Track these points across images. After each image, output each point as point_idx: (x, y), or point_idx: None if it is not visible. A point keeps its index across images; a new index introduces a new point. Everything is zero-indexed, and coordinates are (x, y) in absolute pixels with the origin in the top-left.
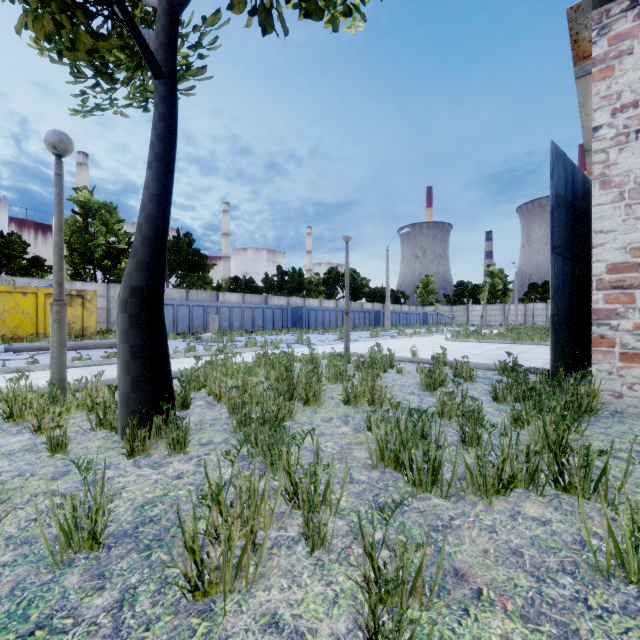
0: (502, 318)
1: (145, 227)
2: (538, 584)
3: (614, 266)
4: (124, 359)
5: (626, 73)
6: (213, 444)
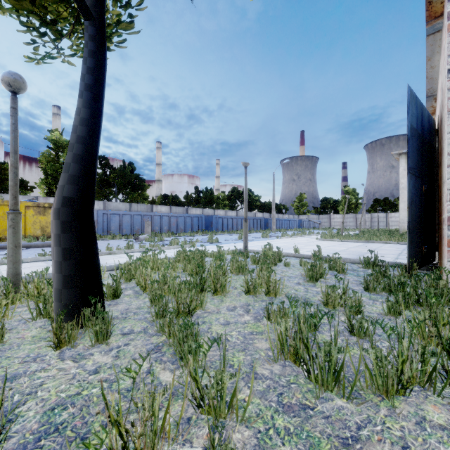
0: (355, 223)
1: (76, 146)
2: None
3: None
4: (57, 260)
5: None
6: (133, 333)
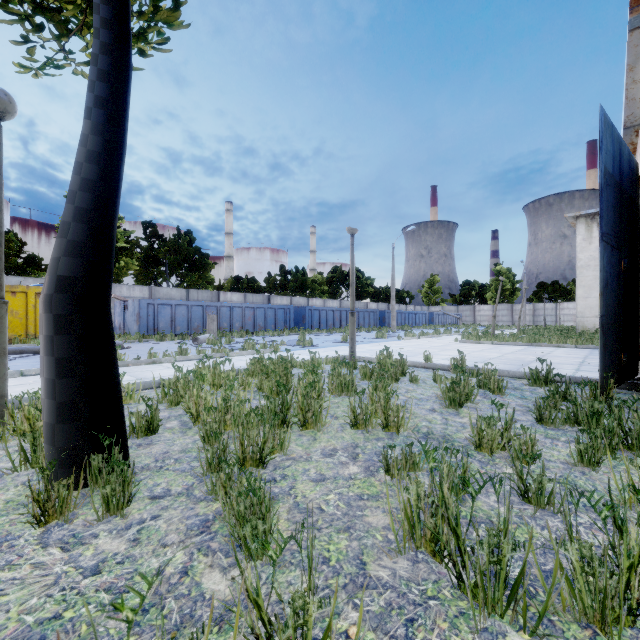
0: (510, 318)
1: (80, 196)
2: None
3: None
4: (48, 377)
5: None
6: (169, 497)
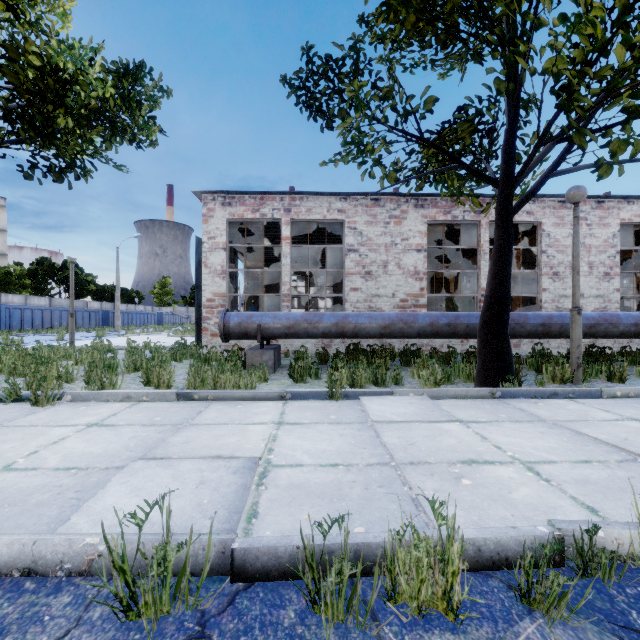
0: None
1: None
2: (133, 378)
3: (209, 299)
4: None
5: (212, 225)
6: None
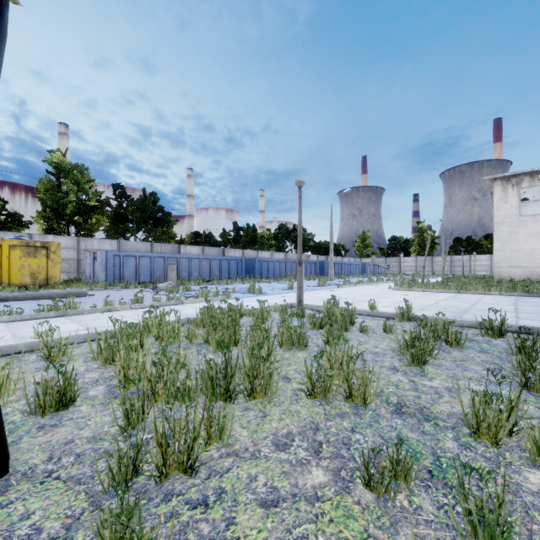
0: (430, 268)
1: None
2: None
3: None
4: None
5: None
6: None
